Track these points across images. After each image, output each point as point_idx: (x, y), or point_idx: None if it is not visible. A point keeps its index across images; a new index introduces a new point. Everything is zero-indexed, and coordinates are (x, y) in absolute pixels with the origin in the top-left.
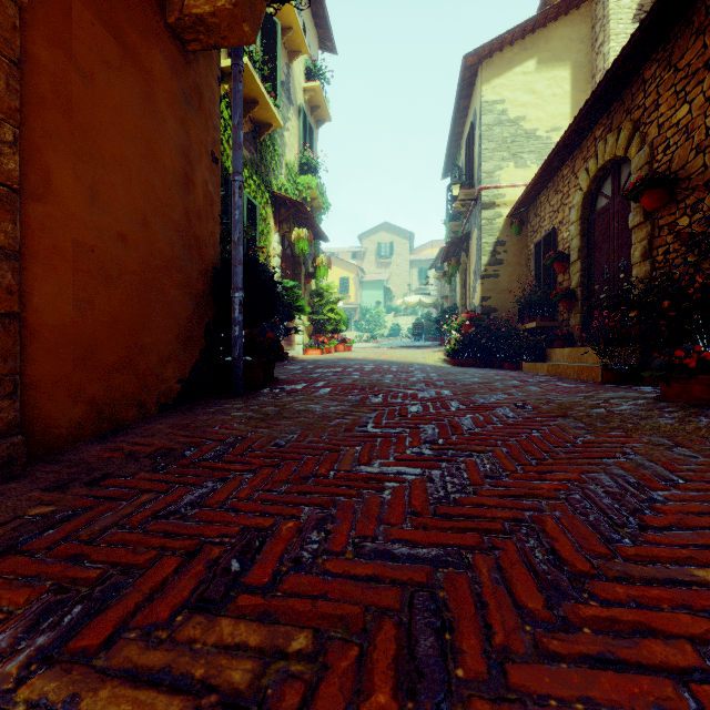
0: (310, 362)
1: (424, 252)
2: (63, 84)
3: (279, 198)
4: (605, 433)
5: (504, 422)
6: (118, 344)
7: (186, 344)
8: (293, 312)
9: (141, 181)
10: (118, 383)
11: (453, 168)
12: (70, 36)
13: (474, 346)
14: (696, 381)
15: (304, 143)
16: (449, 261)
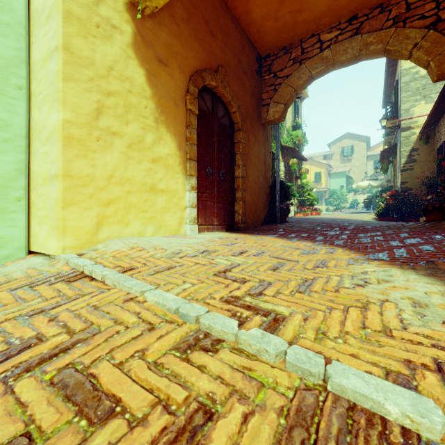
0: (298, 218)
1: (378, 148)
2: (248, 153)
3: (284, 147)
4: (391, 229)
5: (363, 228)
6: (254, 207)
7: (265, 208)
8: (290, 196)
9: (257, 167)
10: (254, 216)
11: (390, 100)
12: (249, 142)
13: (393, 210)
14: (432, 214)
15: (294, 115)
16: (382, 161)
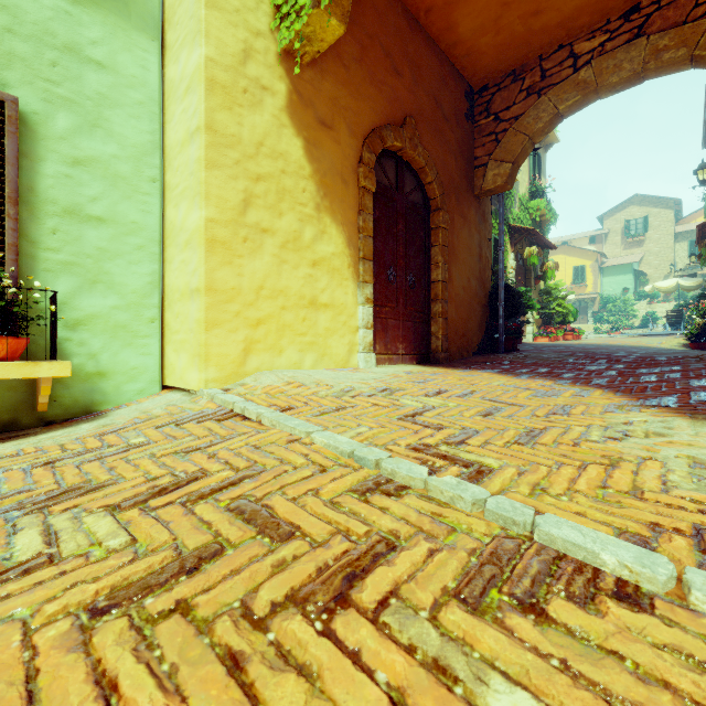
0: (539, 344)
1: (699, 219)
2: (452, 244)
3: (514, 228)
4: (704, 361)
5: (651, 360)
6: (462, 328)
7: (479, 328)
8: (526, 309)
9: (467, 265)
10: (462, 342)
11: None
12: (453, 227)
13: None
14: None
15: (533, 174)
16: (701, 244)
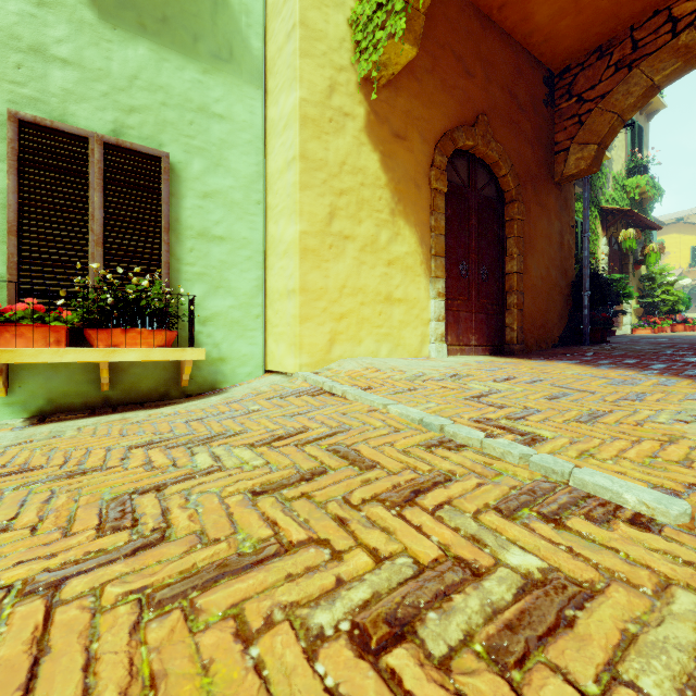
0: (636, 336)
1: None
2: (529, 235)
3: (606, 210)
4: None
5: None
6: (540, 319)
7: (561, 319)
8: (620, 298)
9: (546, 254)
10: (540, 333)
11: None
12: (530, 217)
13: None
14: None
15: (632, 148)
16: None
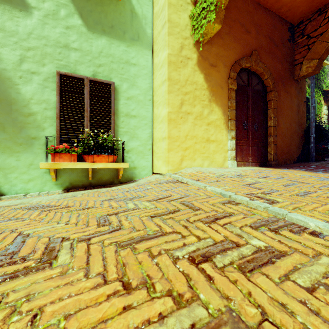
0: None
1: None
2: (280, 107)
3: (326, 91)
4: None
5: None
6: (286, 149)
7: (298, 149)
8: None
9: (290, 116)
10: (286, 156)
11: None
12: (280, 98)
13: None
14: None
15: None
16: None
